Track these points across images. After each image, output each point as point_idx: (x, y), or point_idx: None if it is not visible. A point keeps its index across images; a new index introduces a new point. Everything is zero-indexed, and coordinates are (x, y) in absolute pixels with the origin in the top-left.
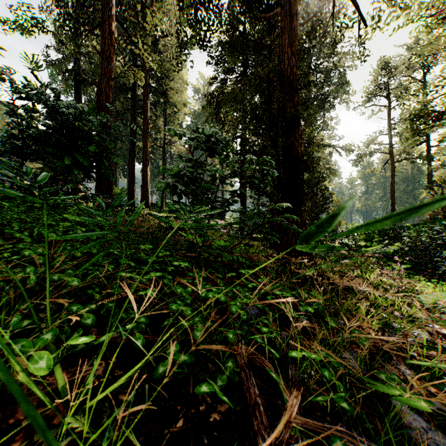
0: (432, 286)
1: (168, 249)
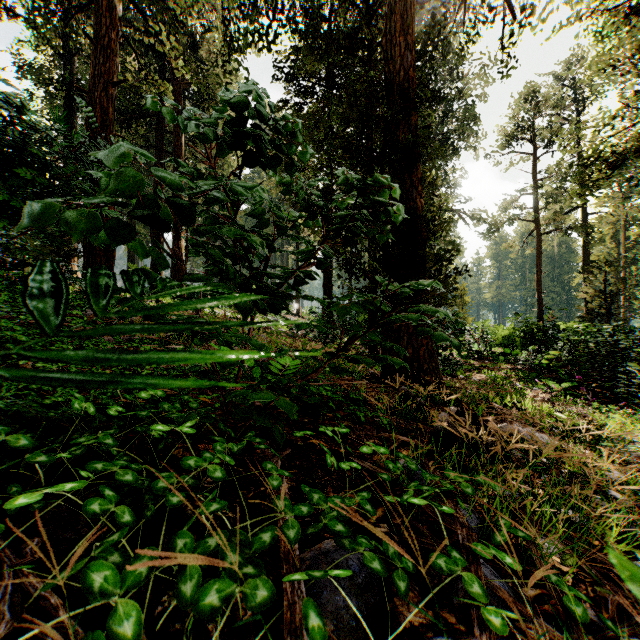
0: (617, 419)
1: (180, 374)
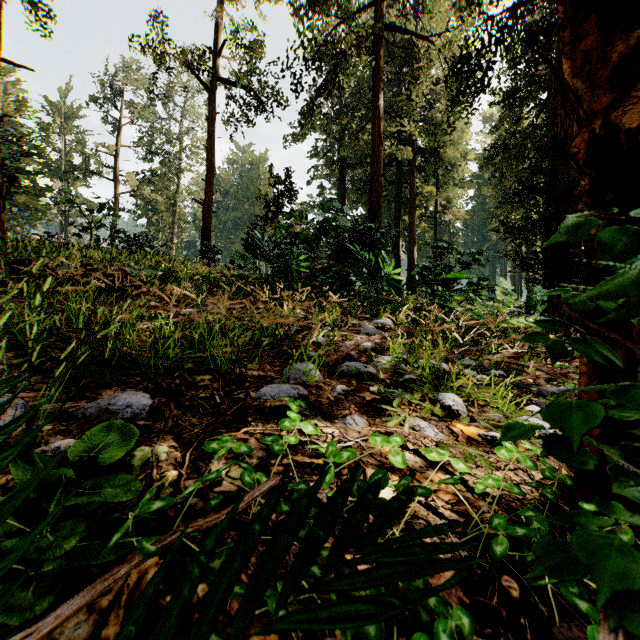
0: None
1: None
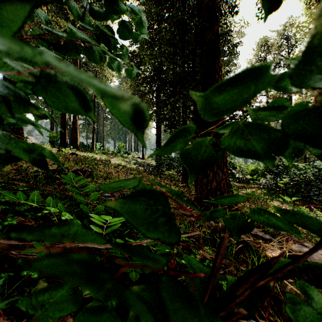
0: None
1: None
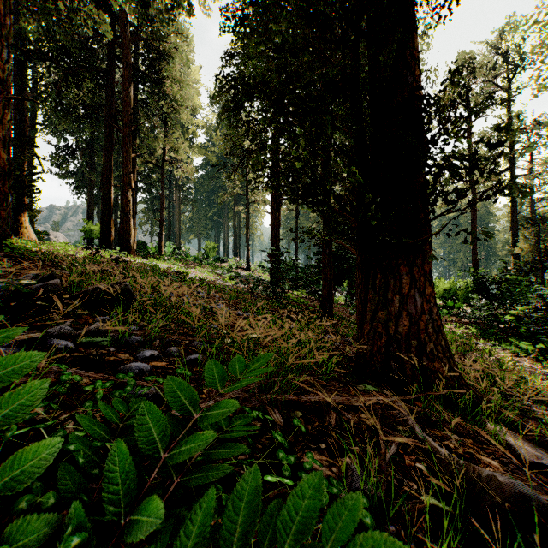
0: None
1: None
